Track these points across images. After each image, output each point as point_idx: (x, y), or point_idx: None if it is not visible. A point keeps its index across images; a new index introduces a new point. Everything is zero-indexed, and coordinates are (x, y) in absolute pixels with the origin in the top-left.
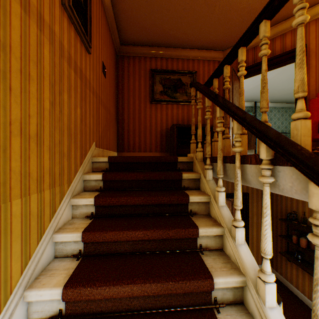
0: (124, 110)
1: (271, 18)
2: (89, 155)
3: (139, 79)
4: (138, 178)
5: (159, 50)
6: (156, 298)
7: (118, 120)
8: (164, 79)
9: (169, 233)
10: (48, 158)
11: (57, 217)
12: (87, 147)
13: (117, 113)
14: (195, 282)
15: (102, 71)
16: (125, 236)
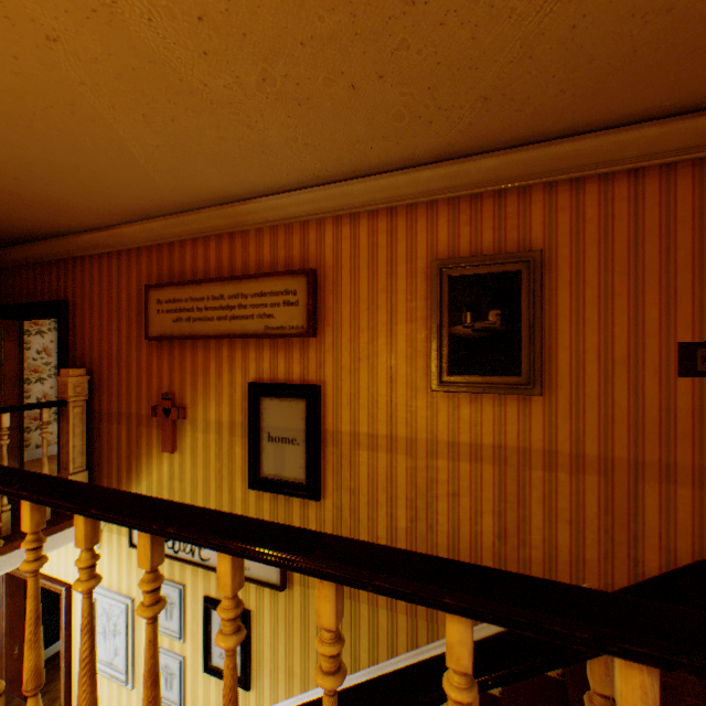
0: None
1: (210, 544)
2: None
3: None
4: None
5: None
6: None
7: None
8: None
9: None
10: None
11: (418, 654)
12: None
13: None
14: None
15: (672, 373)
16: None
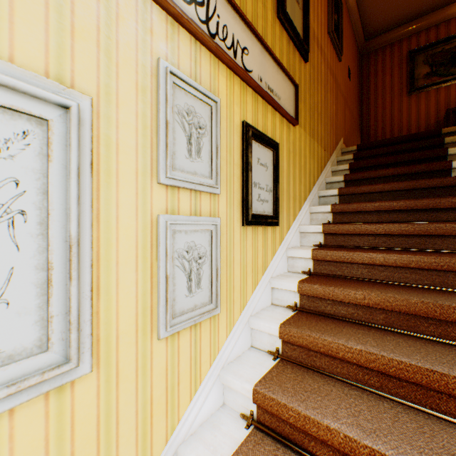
0: (369, 115)
1: None
2: (339, 146)
3: (390, 71)
4: (388, 151)
5: (421, 21)
6: (402, 196)
7: (361, 129)
8: (431, 56)
9: (418, 167)
10: (322, 130)
11: (325, 170)
12: (337, 139)
13: (359, 121)
14: (437, 179)
15: (347, 75)
16: (376, 173)
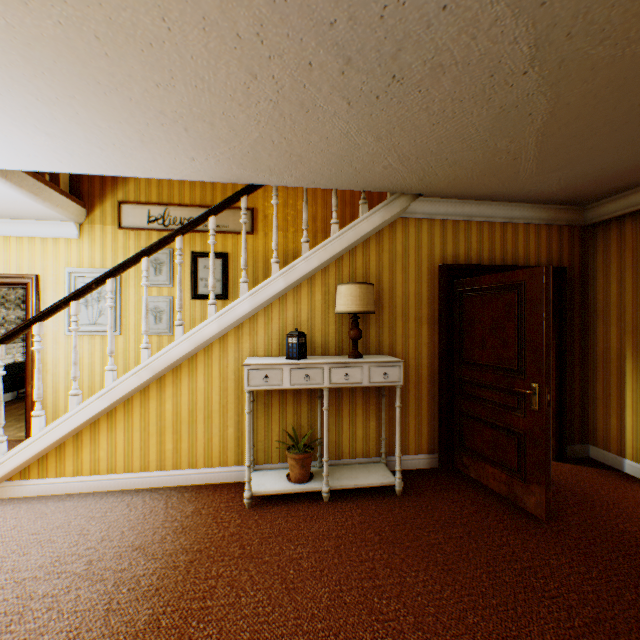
0: None
1: None
2: None
3: None
4: None
5: None
6: None
7: None
8: None
9: None
10: (320, 218)
11: None
12: None
13: None
14: None
15: None
16: None
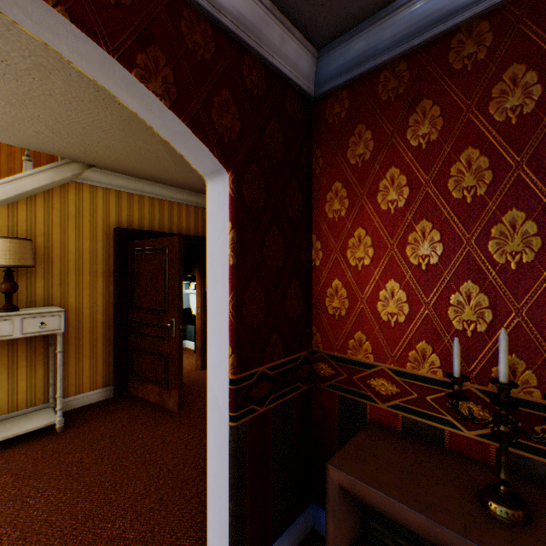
0: None
1: None
2: None
3: None
4: None
5: None
6: None
7: None
8: None
9: None
10: None
11: None
12: None
13: None
14: None
15: None
16: None
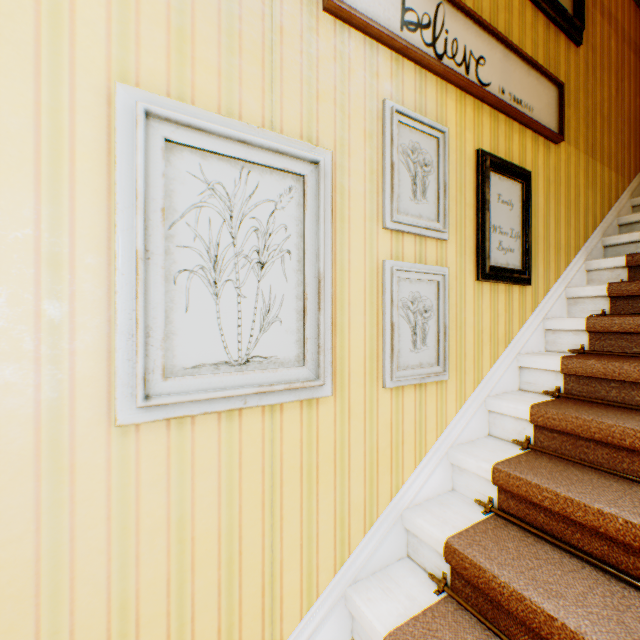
0: None
1: None
2: None
3: None
4: None
5: None
6: None
7: None
8: None
9: None
10: (612, 142)
11: (618, 205)
12: None
13: None
14: None
15: None
16: None
